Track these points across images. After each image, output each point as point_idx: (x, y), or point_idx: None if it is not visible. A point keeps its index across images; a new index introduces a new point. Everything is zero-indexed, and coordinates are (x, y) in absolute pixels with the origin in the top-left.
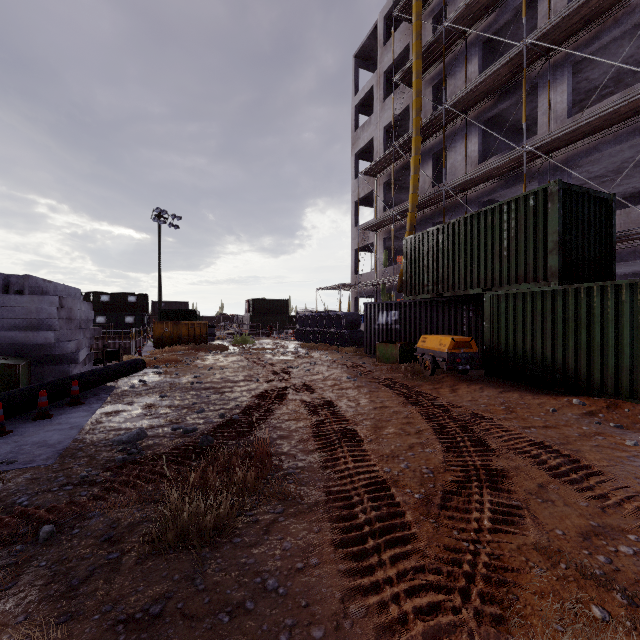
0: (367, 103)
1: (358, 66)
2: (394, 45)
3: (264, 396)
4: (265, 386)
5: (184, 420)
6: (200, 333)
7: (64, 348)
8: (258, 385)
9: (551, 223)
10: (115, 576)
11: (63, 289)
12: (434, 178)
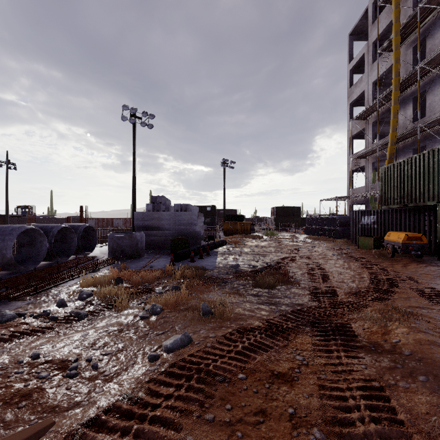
0: (360, 65)
1: (352, 41)
2: (380, 22)
3: (285, 259)
4: (285, 255)
5: (251, 264)
6: (247, 228)
7: (199, 233)
8: (281, 254)
9: None
10: (247, 290)
11: (195, 208)
12: (414, 115)
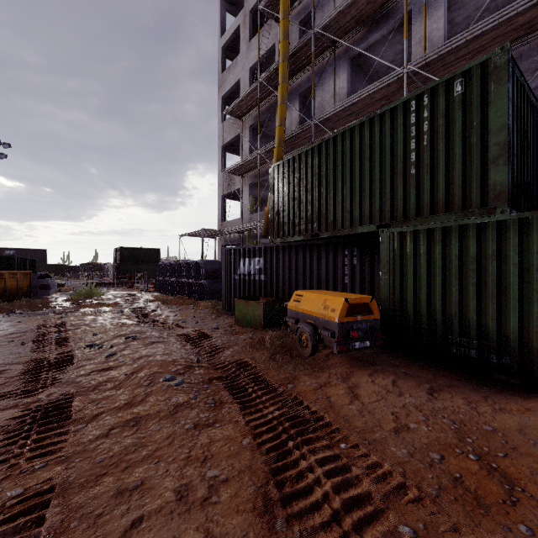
0: (234, 48)
1: (225, 8)
2: None
3: None
4: None
5: None
6: (17, 286)
7: None
8: None
9: (495, 115)
10: None
11: None
12: (301, 119)
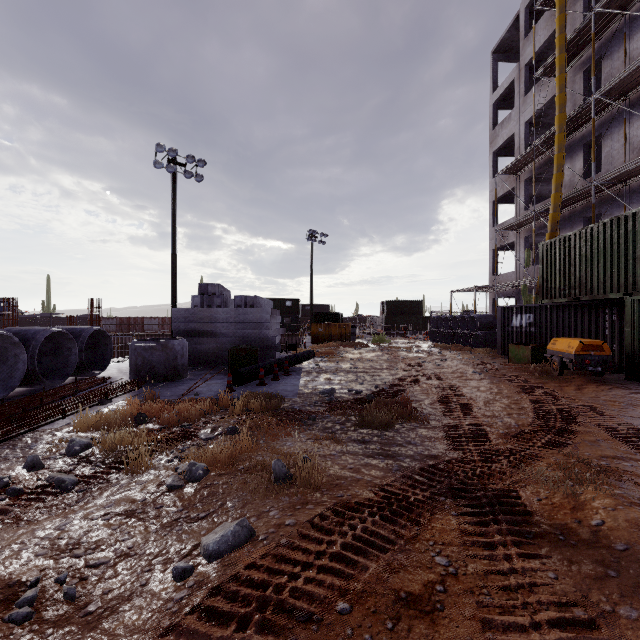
0: (507, 97)
1: (496, 61)
2: (537, 34)
3: (403, 379)
4: (403, 373)
5: (353, 387)
6: (345, 332)
7: (273, 341)
8: (398, 372)
9: None
10: (347, 431)
11: (267, 302)
12: (586, 169)
